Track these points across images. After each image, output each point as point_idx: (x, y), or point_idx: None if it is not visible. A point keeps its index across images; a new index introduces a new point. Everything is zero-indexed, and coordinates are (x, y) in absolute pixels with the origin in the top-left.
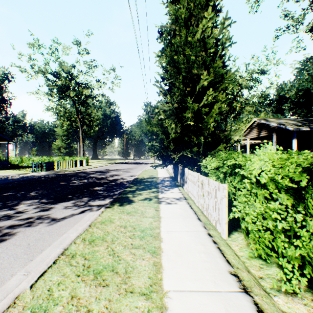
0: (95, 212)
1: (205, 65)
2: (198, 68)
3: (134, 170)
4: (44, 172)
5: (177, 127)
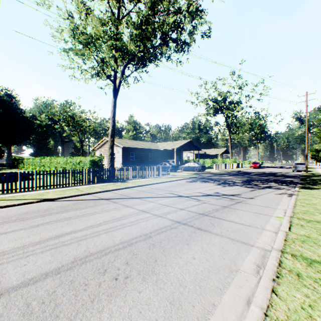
0: None
1: None
2: None
3: None
4: None
5: None
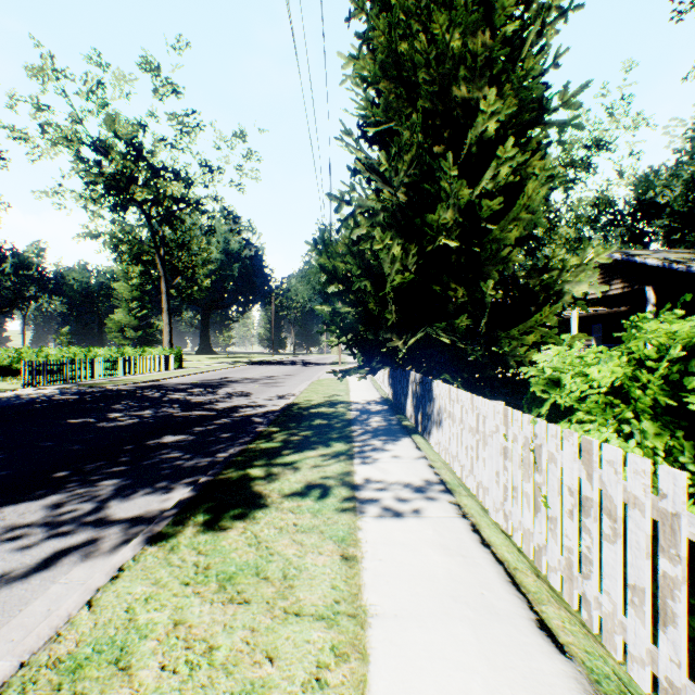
0: (98, 564)
1: (490, 76)
2: (471, 81)
3: (290, 382)
4: (56, 388)
5: (409, 258)
